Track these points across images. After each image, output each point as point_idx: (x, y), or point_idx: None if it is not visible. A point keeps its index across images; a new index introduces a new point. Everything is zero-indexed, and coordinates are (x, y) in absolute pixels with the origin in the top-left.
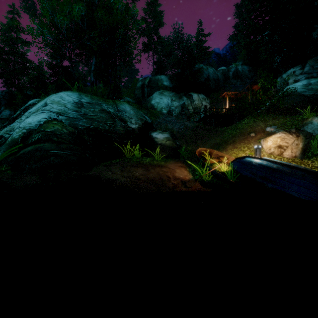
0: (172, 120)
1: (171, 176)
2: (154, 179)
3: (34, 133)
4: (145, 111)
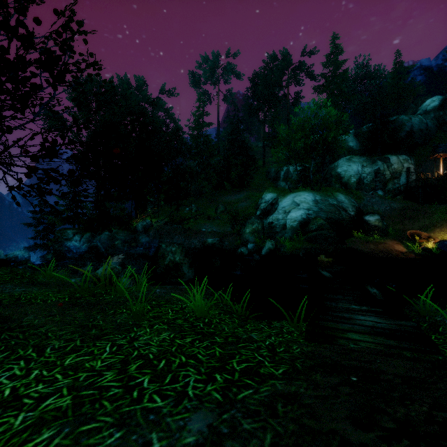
0: (377, 202)
1: (392, 249)
2: (383, 250)
3: (310, 225)
4: (350, 194)
